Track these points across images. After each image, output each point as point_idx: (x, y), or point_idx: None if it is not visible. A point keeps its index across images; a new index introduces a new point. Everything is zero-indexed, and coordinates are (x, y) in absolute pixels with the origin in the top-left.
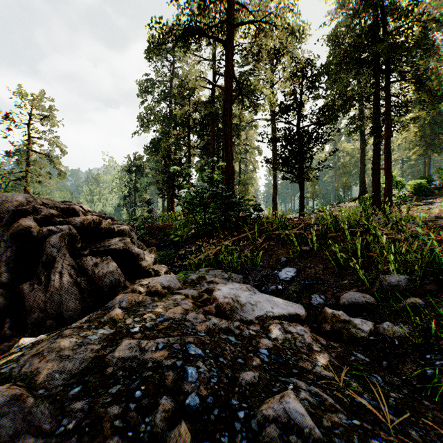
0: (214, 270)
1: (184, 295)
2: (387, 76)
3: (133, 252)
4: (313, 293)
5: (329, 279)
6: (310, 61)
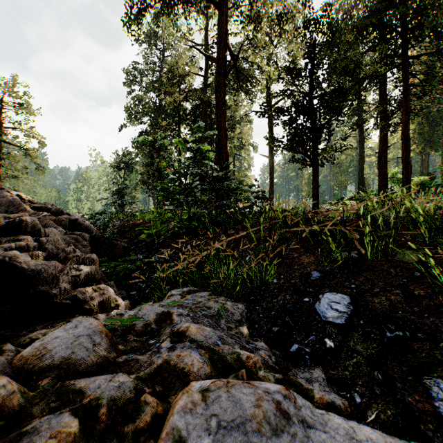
0: (196, 292)
1: (87, 406)
2: (405, 50)
3: (24, 267)
4: (426, 373)
5: (438, 328)
6: (329, 4)
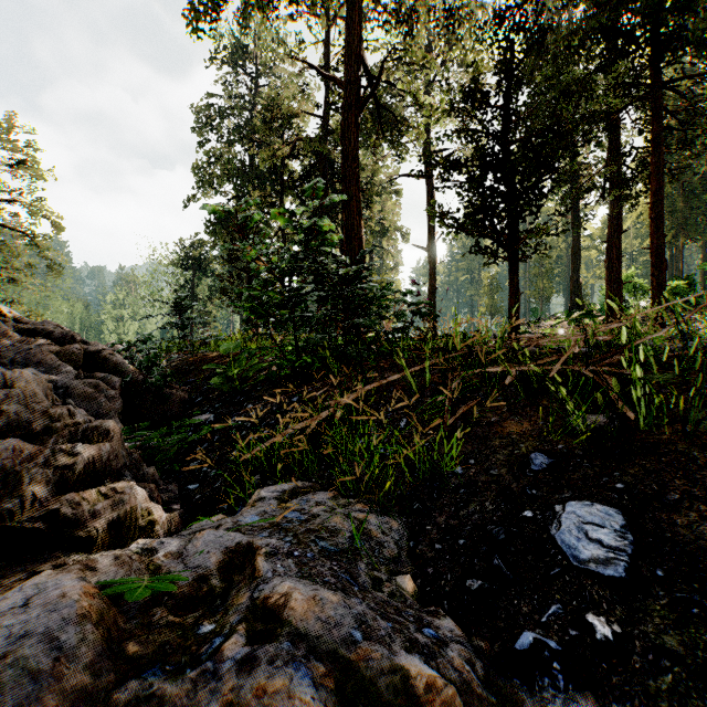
0: (308, 494)
1: None
2: (656, 71)
3: None
4: None
5: None
6: None
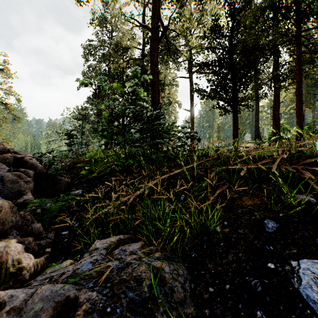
0: (126, 245)
1: None
2: (298, 25)
3: None
4: None
5: None
6: None
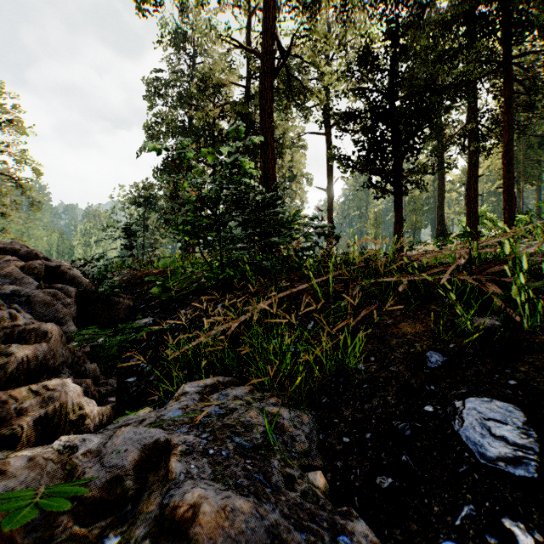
0: (228, 388)
1: None
2: (507, 48)
3: None
4: None
5: None
6: None
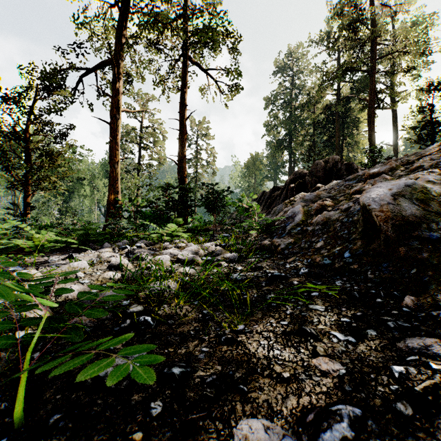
0: None
1: None
2: None
3: None
4: None
5: None
6: (439, 82)
